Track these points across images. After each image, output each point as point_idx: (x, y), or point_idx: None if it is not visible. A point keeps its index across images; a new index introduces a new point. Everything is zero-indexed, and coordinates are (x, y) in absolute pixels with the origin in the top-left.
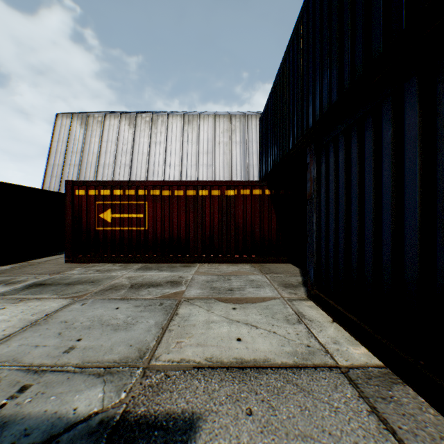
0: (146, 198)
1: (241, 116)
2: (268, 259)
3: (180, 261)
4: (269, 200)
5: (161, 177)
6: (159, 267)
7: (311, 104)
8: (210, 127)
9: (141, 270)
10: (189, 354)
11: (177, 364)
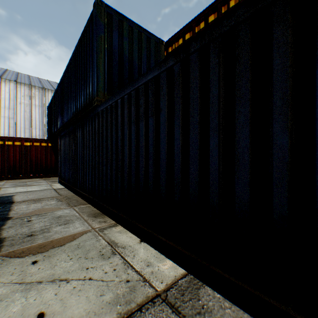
0: None
1: (40, 88)
2: (50, 175)
3: None
4: (51, 148)
5: None
6: None
7: (59, 121)
8: (12, 90)
9: None
10: (10, 192)
11: (7, 193)
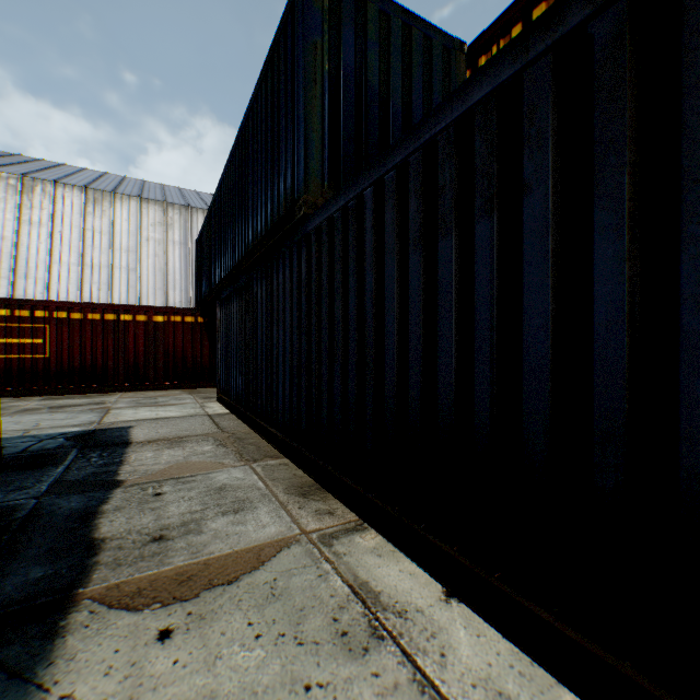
0: (48, 320)
1: (182, 207)
2: (201, 384)
3: (96, 392)
4: (203, 327)
5: (44, 279)
6: (71, 397)
7: (218, 268)
8: (133, 215)
9: (48, 400)
10: (126, 419)
11: (119, 421)
